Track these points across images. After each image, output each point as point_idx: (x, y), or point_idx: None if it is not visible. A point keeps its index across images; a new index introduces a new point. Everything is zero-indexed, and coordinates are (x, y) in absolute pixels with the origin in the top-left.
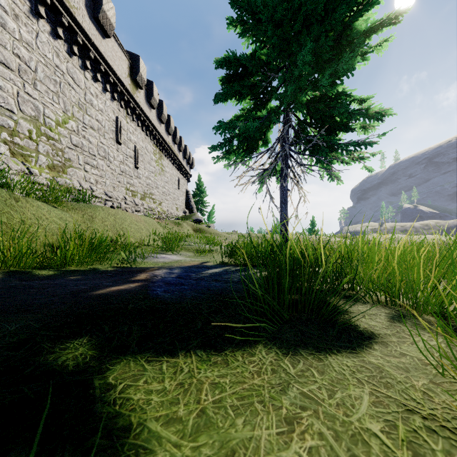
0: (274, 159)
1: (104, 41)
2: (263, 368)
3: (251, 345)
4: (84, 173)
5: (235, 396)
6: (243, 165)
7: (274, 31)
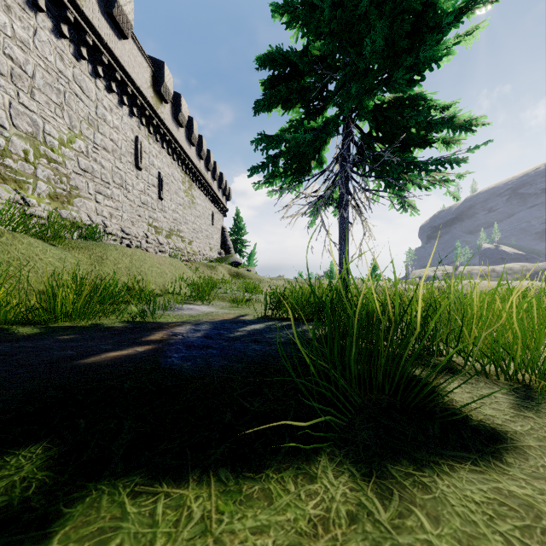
0: (331, 184)
1: (120, 42)
2: (331, 510)
3: (309, 457)
4: (95, 205)
5: None
6: (291, 192)
7: (333, 12)
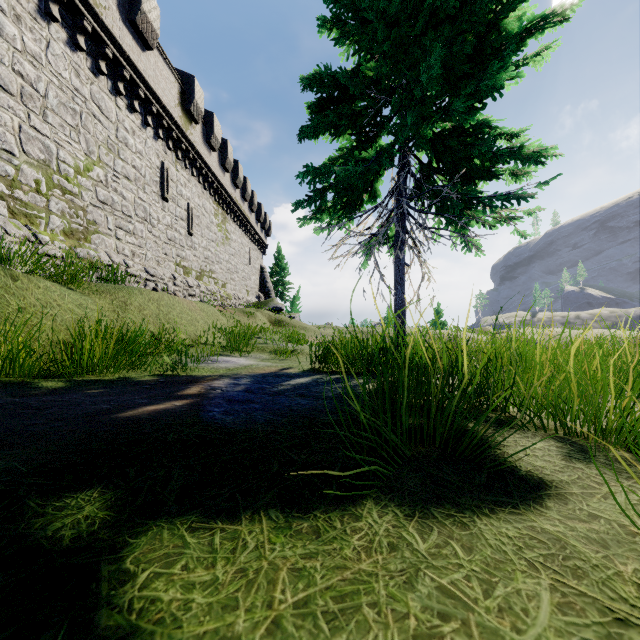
0: (385, 220)
1: (144, 54)
2: (374, 542)
3: (355, 501)
4: (116, 242)
5: (330, 594)
6: (340, 229)
7: (386, 32)
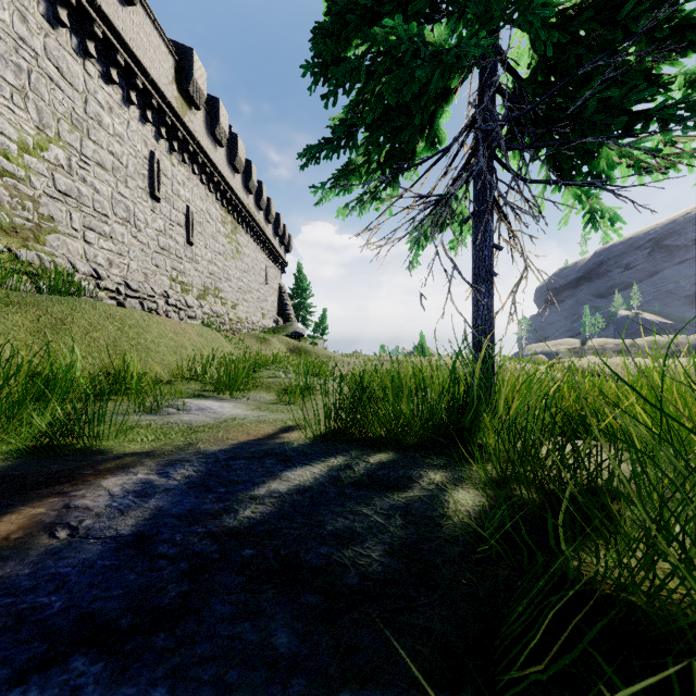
0: (456, 177)
1: (124, 10)
2: None
3: None
4: (84, 246)
5: None
6: (377, 208)
7: None
